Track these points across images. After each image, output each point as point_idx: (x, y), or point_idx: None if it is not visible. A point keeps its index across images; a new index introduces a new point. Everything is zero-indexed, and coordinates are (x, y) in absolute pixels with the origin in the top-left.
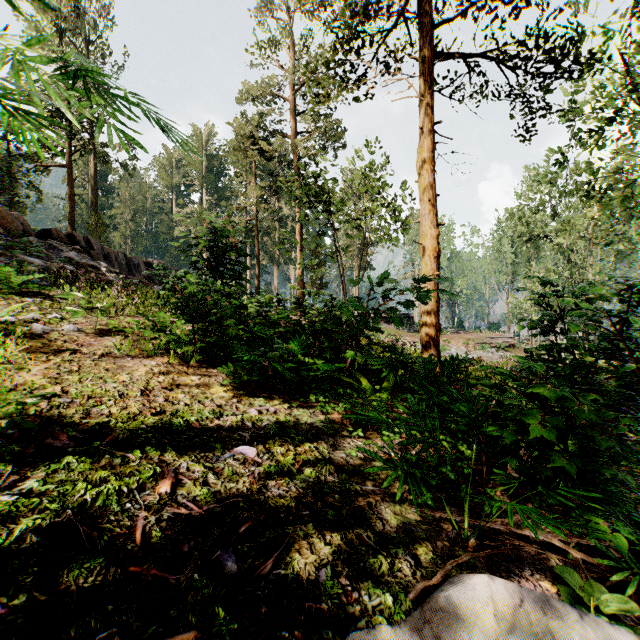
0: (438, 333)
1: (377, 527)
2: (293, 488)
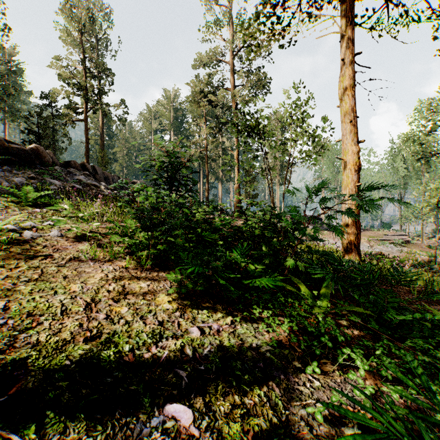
0: (358, 236)
1: None
2: None
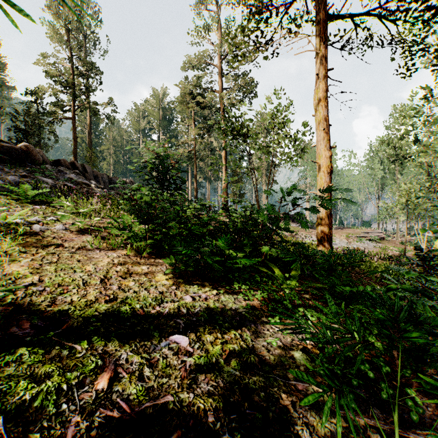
0: (331, 230)
1: (305, 436)
2: (221, 383)
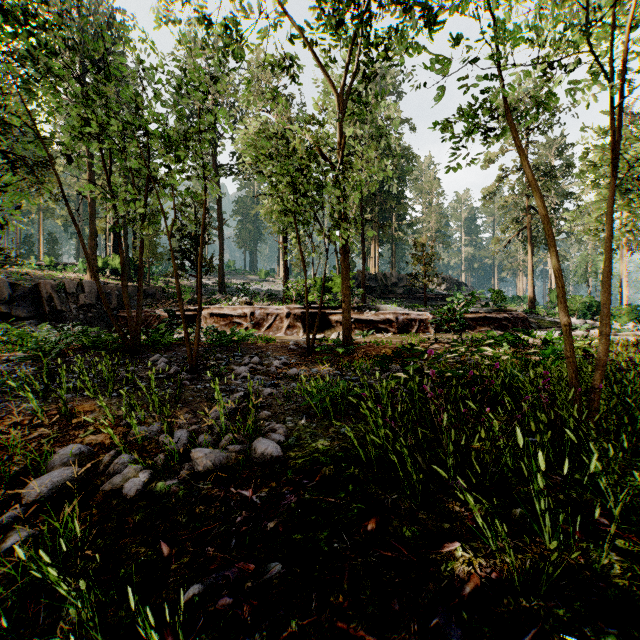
0: None
1: None
2: None
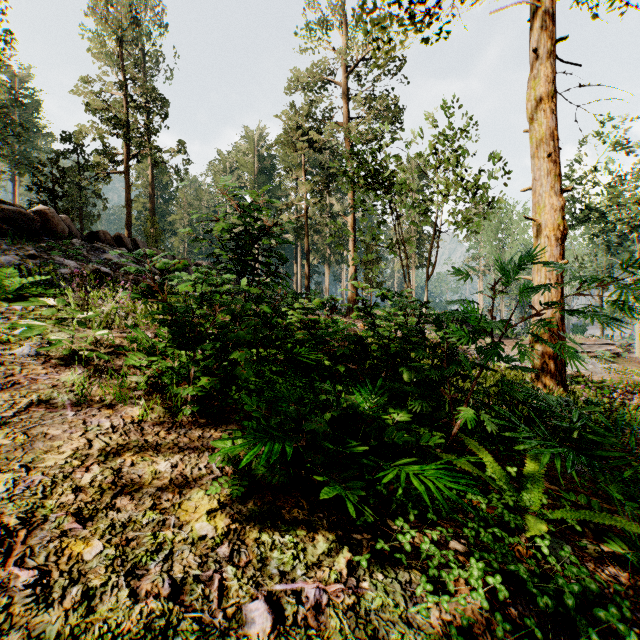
0: (562, 351)
1: None
2: None
